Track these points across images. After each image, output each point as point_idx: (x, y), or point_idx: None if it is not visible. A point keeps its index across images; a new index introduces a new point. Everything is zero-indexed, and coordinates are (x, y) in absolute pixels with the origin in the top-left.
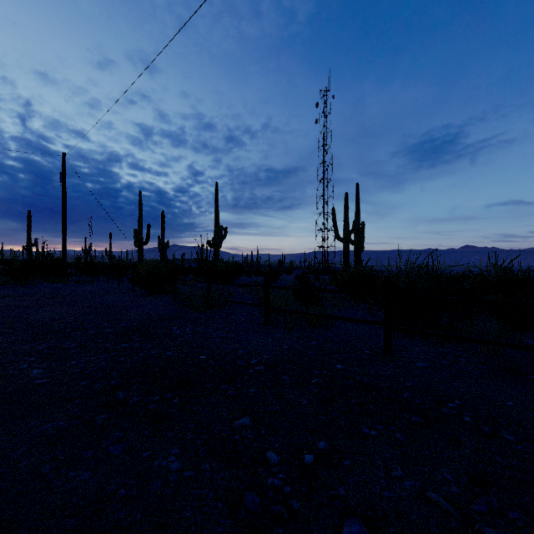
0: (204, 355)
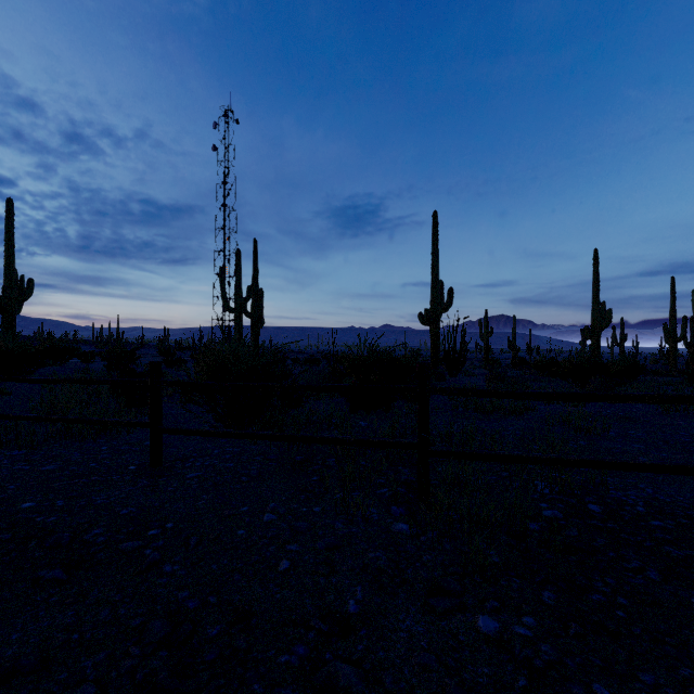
0: None
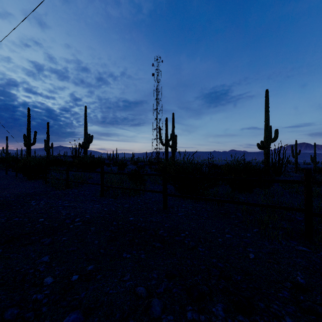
0: (43, 218)
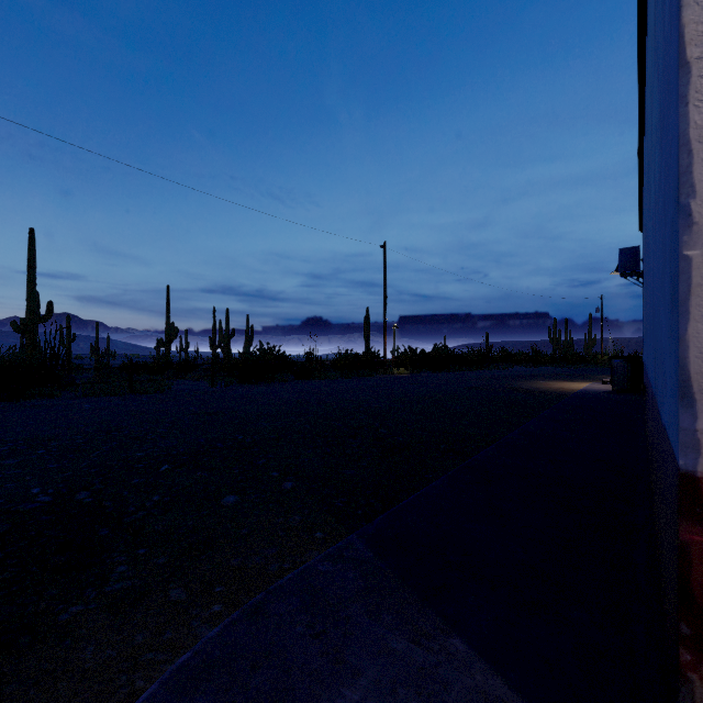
0: None
